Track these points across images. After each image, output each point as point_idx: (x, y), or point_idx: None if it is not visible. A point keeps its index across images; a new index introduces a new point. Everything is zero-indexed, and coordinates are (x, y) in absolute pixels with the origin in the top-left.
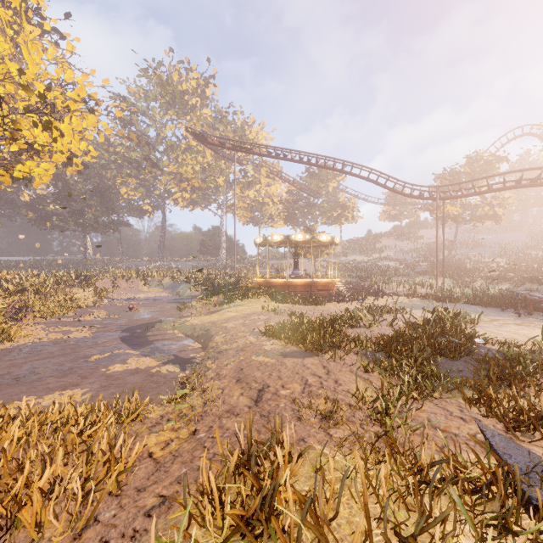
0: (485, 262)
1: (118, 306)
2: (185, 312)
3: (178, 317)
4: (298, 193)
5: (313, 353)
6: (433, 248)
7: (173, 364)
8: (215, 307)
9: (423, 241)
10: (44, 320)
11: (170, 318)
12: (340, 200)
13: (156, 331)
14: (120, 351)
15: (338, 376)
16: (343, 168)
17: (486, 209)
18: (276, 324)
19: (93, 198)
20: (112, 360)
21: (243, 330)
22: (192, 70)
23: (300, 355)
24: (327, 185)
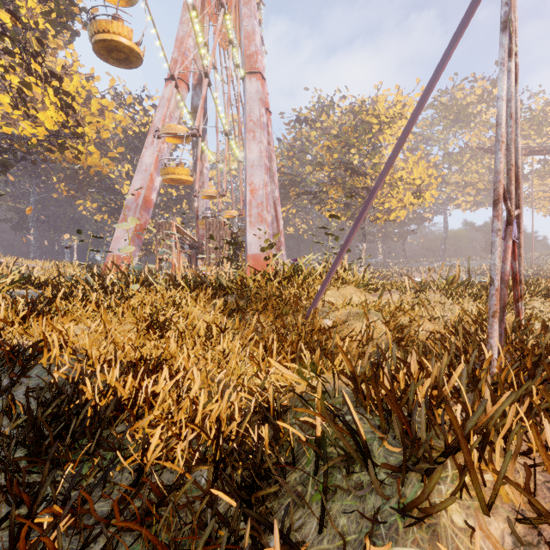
0: None
1: None
2: None
3: None
4: None
5: None
6: None
7: None
8: None
9: None
10: None
11: None
12: None
13: None
14: None
15: None
16: None
17: None
18: None
19: None
20: None
21: None
22: (476, 81)
23: None
24: None
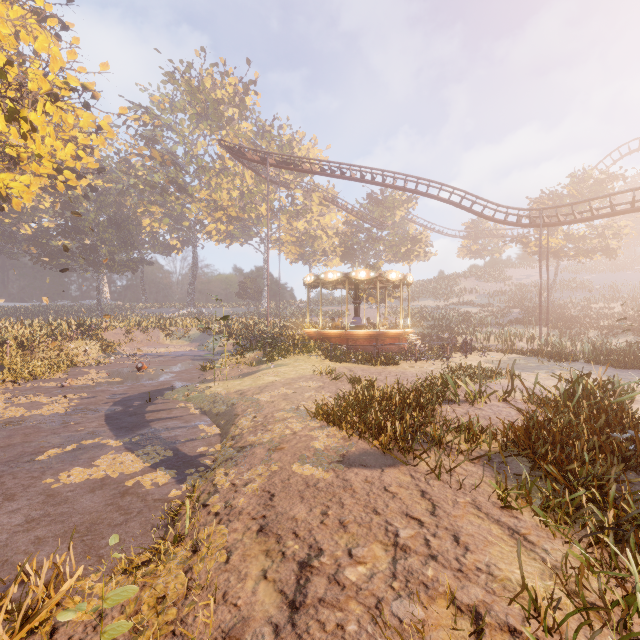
0: (595, 308)
1: (125, 365)
2: (209, 374)
3: (198, 382)
4: (357, 224)
5: (398, 459)
6: (525, 290)
7: (167, 468)
8: (250, 367)
9: (513, 282)
10: (16, 385)
11: (188, 383)
12: (409, 232)
13: (161, 404)
14: (93, 441)
15: (454, 519)
16: (416, 187)
17: (595, 241)
18: (332, 396)
19: (108, 230)
20: (74, 458)
21: (283, 407)
22: (228, 75)
23: (376, 462)
24: (394, 214)
